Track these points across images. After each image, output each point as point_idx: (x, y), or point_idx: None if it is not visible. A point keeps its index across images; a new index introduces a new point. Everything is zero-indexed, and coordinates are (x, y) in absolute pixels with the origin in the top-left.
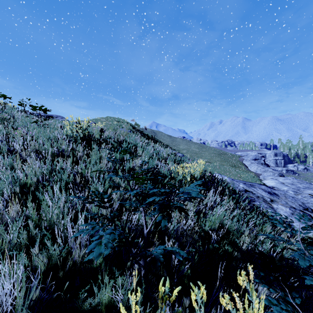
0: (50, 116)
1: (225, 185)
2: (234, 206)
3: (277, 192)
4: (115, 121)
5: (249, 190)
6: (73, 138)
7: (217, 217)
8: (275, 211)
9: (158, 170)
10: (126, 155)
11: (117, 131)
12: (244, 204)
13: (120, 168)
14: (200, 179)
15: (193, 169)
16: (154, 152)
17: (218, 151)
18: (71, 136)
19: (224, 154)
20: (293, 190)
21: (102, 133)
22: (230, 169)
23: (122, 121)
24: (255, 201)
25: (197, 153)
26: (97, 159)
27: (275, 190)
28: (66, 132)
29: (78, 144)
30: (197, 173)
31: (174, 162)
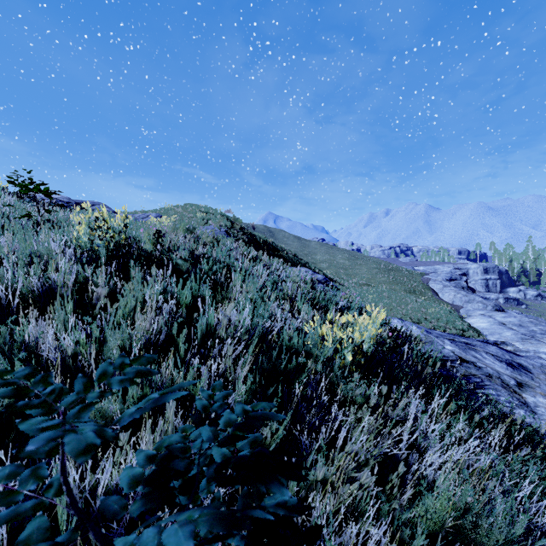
0: (57, 204)
1: (421, 353)
2: (466, 430)
3: (524, 362)
4: (199, 212)
5: (466, 357)
6: (89, 252)
7: (446, 502)
8: (534, 413)
9: (276, 335)
10: (205, 292)
11: (195, 234)
12: (483, 416)
13: (67, 492)
14: (373, 352)
15: (359, 331)
16: (268, 279)
17: (385, 265)
18: (88, 248)
19: (394, 271)
20: (524, 337)
21: (161, 240)
22: (407, 298)
23: (213, 211)
24: (485, 386)
25: (347, 268)
26: (134, 304)
27: (519, 356)
28: (77, 240)
29: (101, 266)
30: (368, 341)
31: (310, 300)
